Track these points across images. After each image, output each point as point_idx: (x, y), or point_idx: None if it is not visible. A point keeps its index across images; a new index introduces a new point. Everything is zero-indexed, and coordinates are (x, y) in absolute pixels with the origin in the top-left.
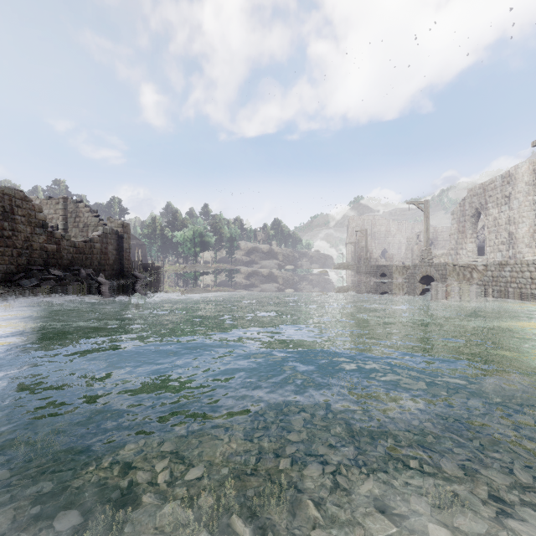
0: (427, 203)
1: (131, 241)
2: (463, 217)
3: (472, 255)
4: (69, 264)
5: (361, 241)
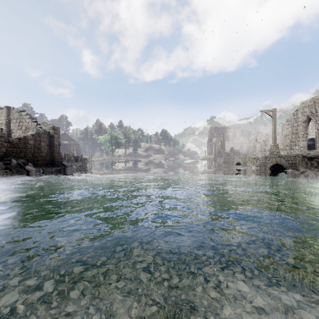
0: (275, 111)
1: (70, 142)
2: (296, 123)
3: (304, 149)
4: (3, 155)
5: (218, 142)
